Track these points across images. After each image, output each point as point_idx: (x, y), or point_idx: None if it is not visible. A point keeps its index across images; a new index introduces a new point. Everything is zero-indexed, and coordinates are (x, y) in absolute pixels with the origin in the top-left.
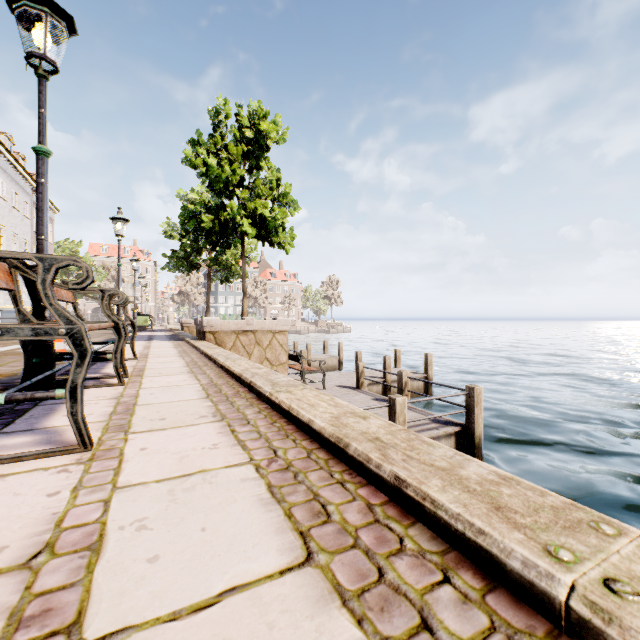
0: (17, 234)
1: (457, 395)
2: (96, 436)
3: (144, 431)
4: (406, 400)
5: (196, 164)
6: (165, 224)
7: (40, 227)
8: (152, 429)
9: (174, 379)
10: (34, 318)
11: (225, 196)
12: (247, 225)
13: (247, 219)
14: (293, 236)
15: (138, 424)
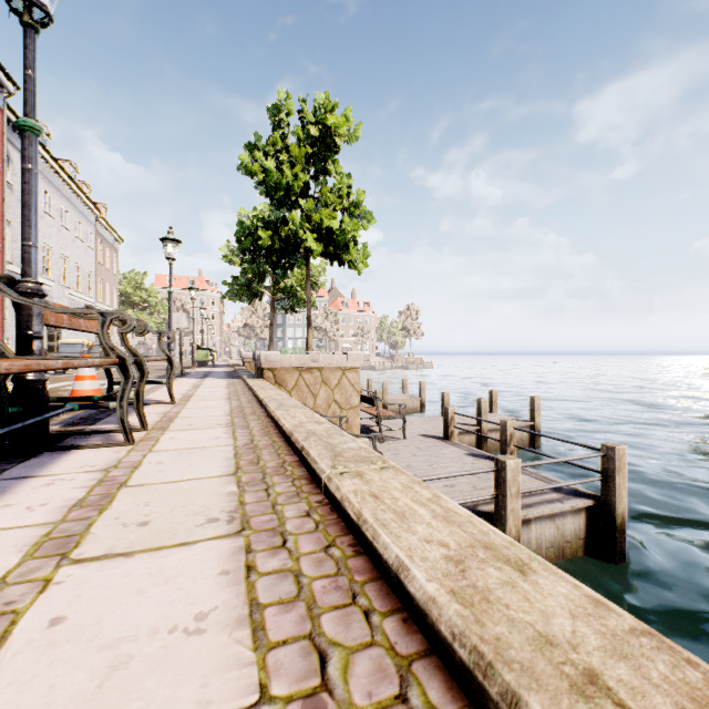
0: (81, 265)
1: (590, 457)
2: (5, 567)
3: (94, 557)
4: (520, 464)
5: (253, 171)
6: (225, 248)
7: (26, 229)
8: (111, 552)
9: (203, 436)
10: (11, 352)
11: (286, 208)
12: (311, 240)
13: (312, 233)
14: (367, 253)
15: (97, 535)
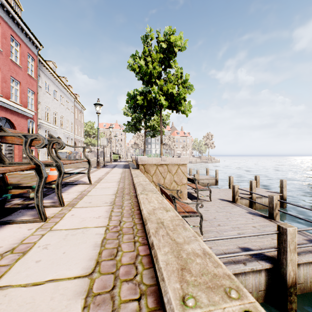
0: (68, 119)
1: None
2: None
3: None
4: (296, 230)
5: (134, 68)
6: (124, 108)
7: None
8: None
9: (91, 214)
10: None
11: (150, 85)
12: (162, 100)
13: (162, 96)
14: (190, 105)
15: None
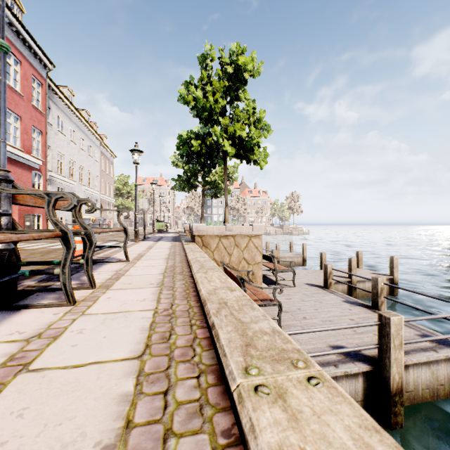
0: (91, 172)
1: None
2: None
3: None
4: (402, 320)
5: (187, 100)
6: (173, 157)
7: None
8: None
9: (134, 296)
10: None
11: (210, 125)
12: (227, 145)
13: (227, 141)
14: (266, 154)
15: None
